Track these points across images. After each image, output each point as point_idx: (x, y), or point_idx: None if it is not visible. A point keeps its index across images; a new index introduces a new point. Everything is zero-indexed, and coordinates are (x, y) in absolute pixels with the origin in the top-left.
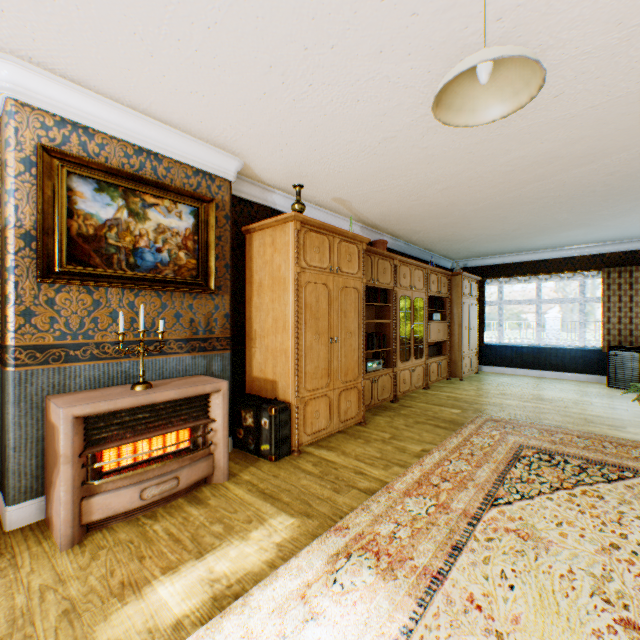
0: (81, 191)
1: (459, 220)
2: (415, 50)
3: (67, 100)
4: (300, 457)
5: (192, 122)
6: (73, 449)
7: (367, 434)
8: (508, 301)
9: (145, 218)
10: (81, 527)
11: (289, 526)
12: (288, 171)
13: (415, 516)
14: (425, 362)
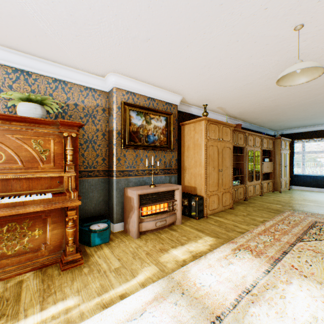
0: (132, 116)
1: (280, 112)
2: (266, 54)
3: (129, 84)
4: (207, 219)
5: (168, 86)
6: (138, 205)
7: (235, 212)
8: (308, 151)
9: (150, 123)
10: (139, 232)
11: (211, 240)
12: (200, 98)
13: (264, 241)
14: (260, 182)
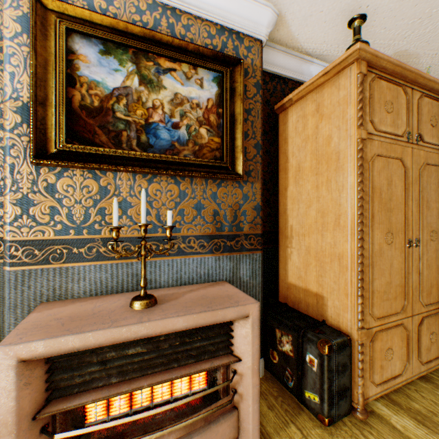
0: (84, 54)
1: None
2: None
3: None
4: (369, 427)
5: None
6: (16, 412)
7: None
8: None
9: (159, 86)
10: None
11: None
12: (338, 11)
13: None
14: None
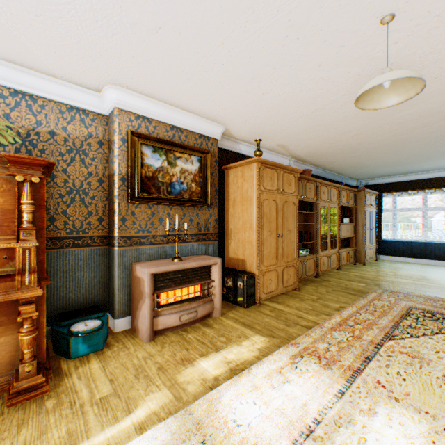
0: (146, 153)
1: (363, 154)
2: (340, 63)
3: (140, 105)
4: (261, 306)
5: (201, 109)
6: (150, 290)
7: (301, 296)
8: (400, 209)
9: (175, 165)
10: (153, 332)
11: (263, 341)
12: (251, 131)
13: (339, 341)
14: (338, 251)
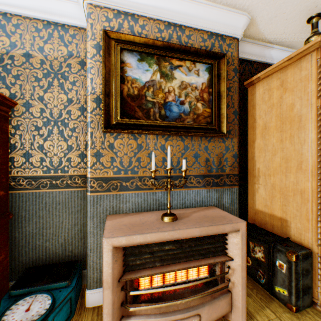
0: (129, 62)
1: None
2: None
3: None
4: None
5: None
6: (112, 276)
7: None
8: None
9: (171, 78)
10: None
11: None
12: (297, 11)
13: None
14: None
